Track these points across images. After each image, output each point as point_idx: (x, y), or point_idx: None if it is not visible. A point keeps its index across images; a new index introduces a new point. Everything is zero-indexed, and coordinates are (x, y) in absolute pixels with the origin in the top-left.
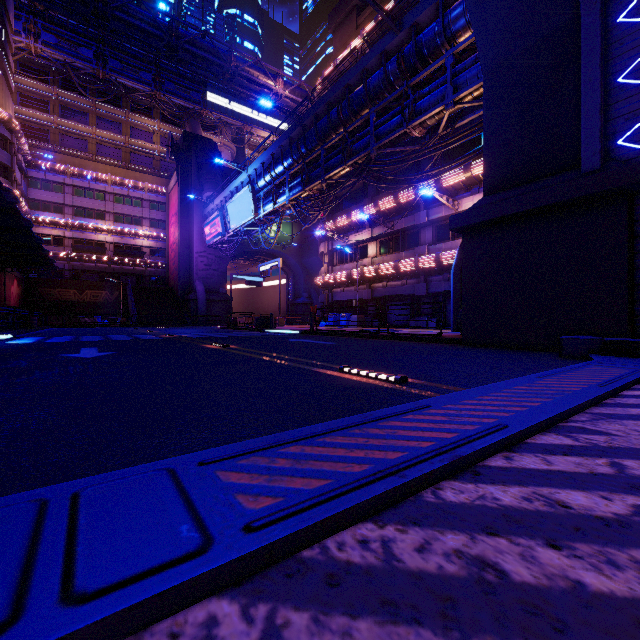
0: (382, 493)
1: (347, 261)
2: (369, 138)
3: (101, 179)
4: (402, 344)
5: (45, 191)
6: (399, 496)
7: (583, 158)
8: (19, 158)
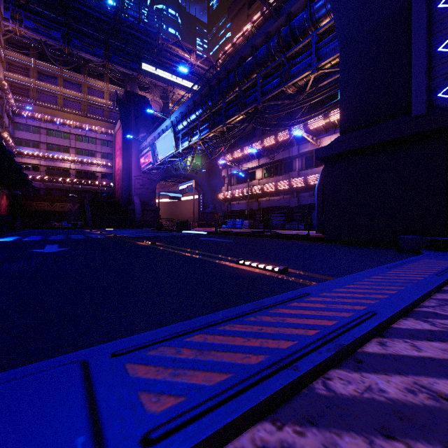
0: (279, 390)
1: (241, 182)
2: (257, 94)
3: (66, 124)
4: (281, 241)
5: (26, 132)
6: (294, 390)
7: (413, 106)
8: (7, 108)
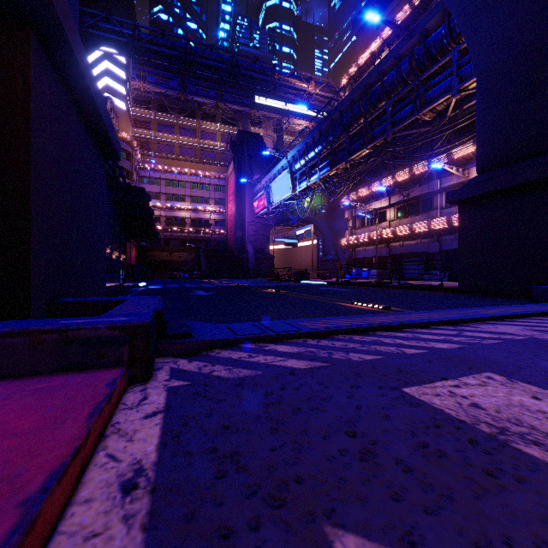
0: (353, 328)
1: (368, 225)
2: (385, 125)
3: (183, 172)
4: (407, 292)
5: (149, 185)
6: (359, 331)
7: None
8: (135, 164)
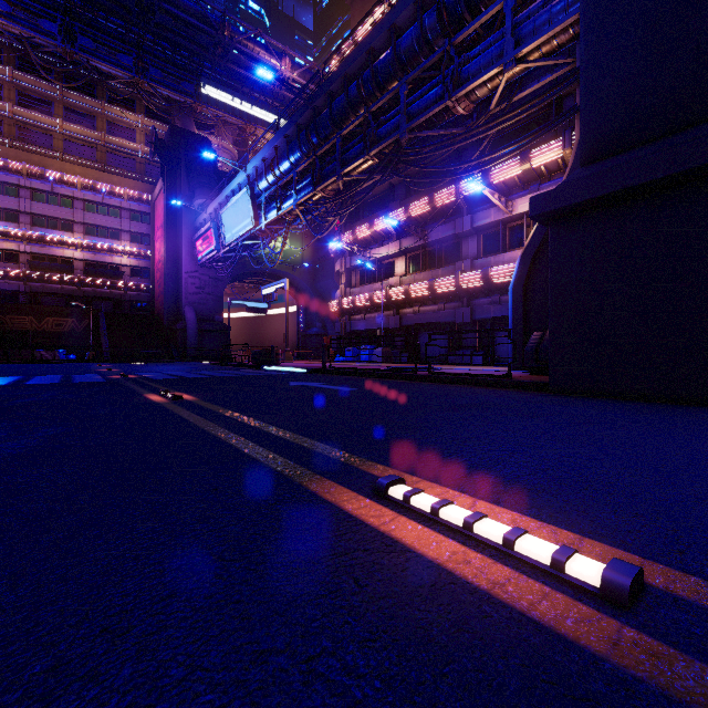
0: None
1: (369, 281)
2: (399, 118)
3: (68, 182)
4: (458, 391)
5: None
6: None
7: None
8: None
